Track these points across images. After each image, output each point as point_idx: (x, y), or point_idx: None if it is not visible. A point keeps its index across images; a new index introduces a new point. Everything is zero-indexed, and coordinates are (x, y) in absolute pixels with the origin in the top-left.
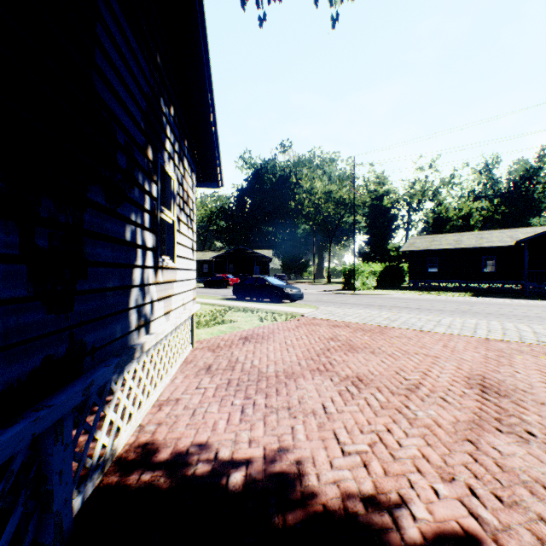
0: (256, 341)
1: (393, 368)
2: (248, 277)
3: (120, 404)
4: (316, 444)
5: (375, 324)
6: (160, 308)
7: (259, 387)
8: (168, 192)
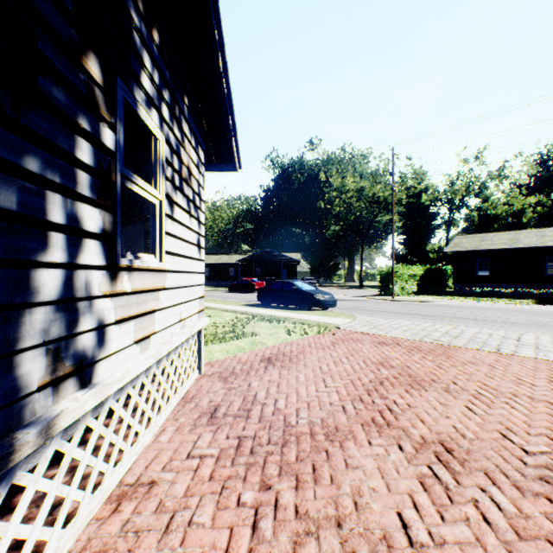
0: (282, 365)
1: (494, 426)
2: (274, 281)
3: None
4: None
5: (433, 342)
6: (126, 334)
7: (285, 460)
8: (152, 159)
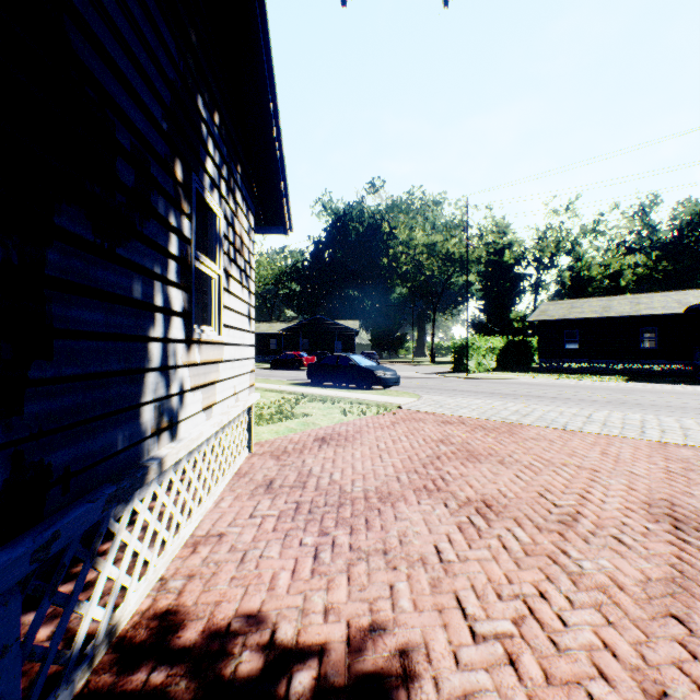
0: (337, 444)
1: (535, 488)
2: (327, 356)
3: (126, 552)
4: (429, 619)
5: (501, 420)
6: (197, 401)
7: (341, 516)
8: (211, 234)
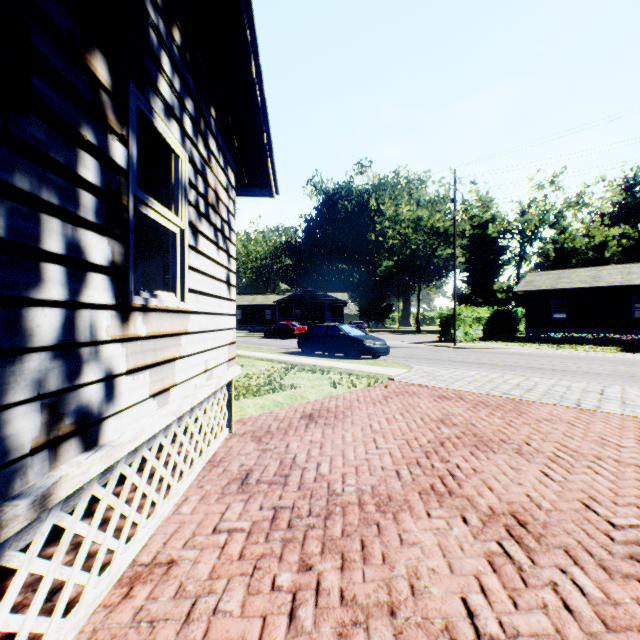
0: (325, 423)
1: (575, 494)
2: (317, 325)
3: None
4: None
5: (502, 395)
6: (140, 386)
7: (329, 535)
8: (172, 180)
